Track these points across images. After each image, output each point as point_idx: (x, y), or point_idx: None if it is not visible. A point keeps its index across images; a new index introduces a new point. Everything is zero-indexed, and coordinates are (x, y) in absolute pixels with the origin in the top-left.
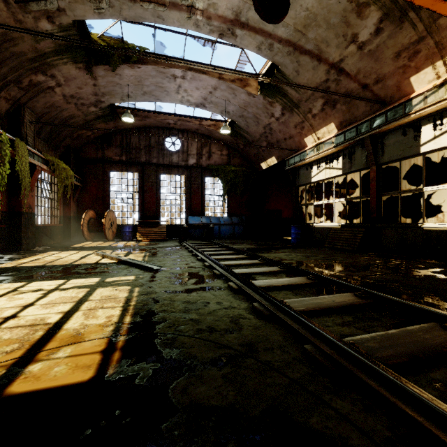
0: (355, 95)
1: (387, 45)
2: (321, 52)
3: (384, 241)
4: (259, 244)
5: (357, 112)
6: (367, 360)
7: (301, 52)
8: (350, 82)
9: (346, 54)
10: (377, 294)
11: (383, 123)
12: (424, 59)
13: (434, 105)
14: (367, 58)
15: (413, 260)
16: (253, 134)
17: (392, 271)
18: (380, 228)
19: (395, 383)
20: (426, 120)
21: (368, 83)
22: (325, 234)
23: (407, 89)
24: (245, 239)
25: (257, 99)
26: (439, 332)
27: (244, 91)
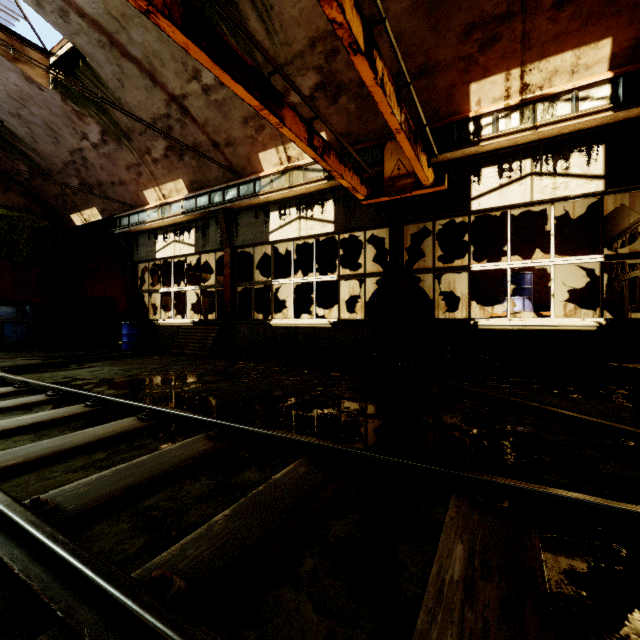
0: (206, 151)
1: (235, 103)
2: (155, 70)
3: (239, 341)
4: (54, 357)
5: (210, 174)
6: (24, 521)
7: (123, 53)
8: (198, 132)
9: (189, 90)
10: (164, 411)
11: (236, 198)
12: (270, 138)
13: (278, 191)
14: (215, 109)
15: (261, 361)
16: (48, 157)
17: (226, 377)
18: (235, 326)
19: (38, 542)
20: (274, 206)
21: (219, 142)
22: (175, 335)
23: (257, 165)
24: (30, 350)
25: (49, 96)
26: (199, 443)
27: (16, 70)
